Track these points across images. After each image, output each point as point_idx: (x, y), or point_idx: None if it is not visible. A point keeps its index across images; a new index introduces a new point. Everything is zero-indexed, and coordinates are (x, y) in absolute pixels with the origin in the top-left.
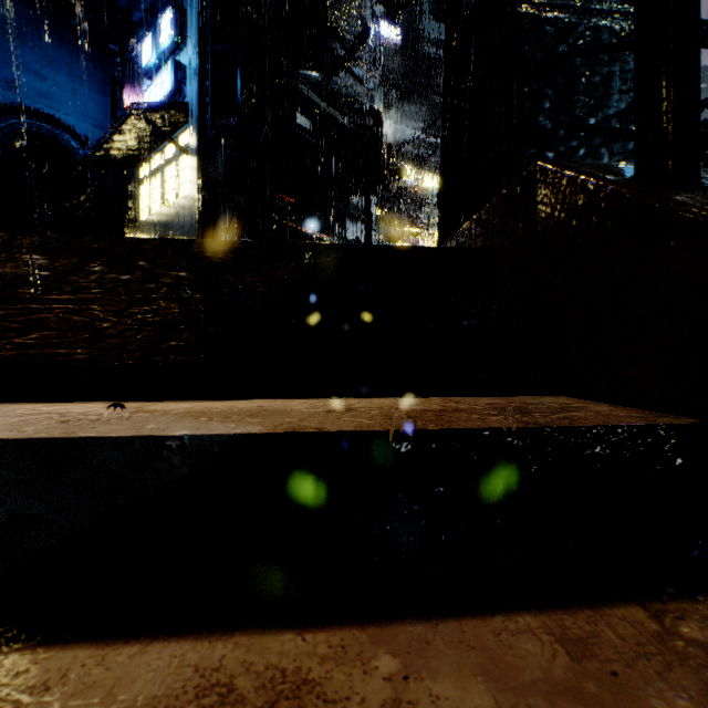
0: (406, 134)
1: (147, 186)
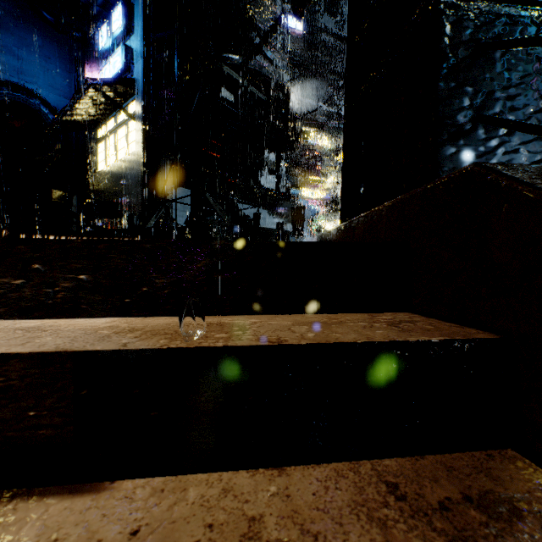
0: (308, 104)
1: (103, 144)
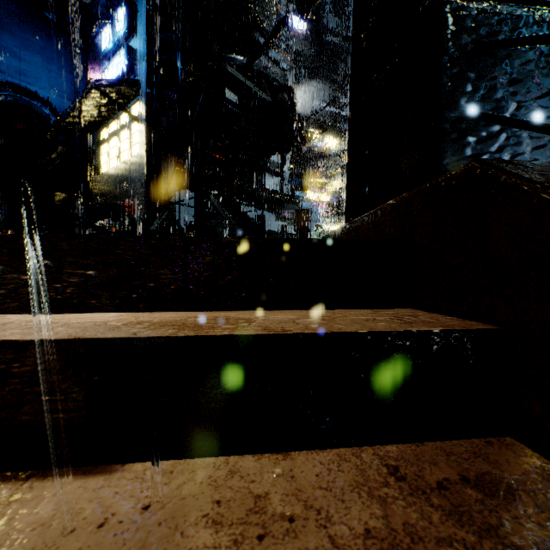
0: (313, 105)
1: (106, 146)
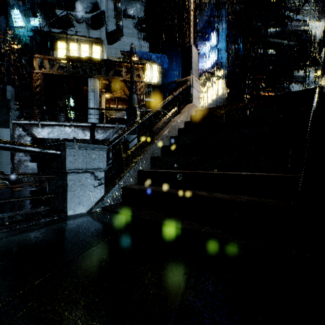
0: None
1: (206, 94)
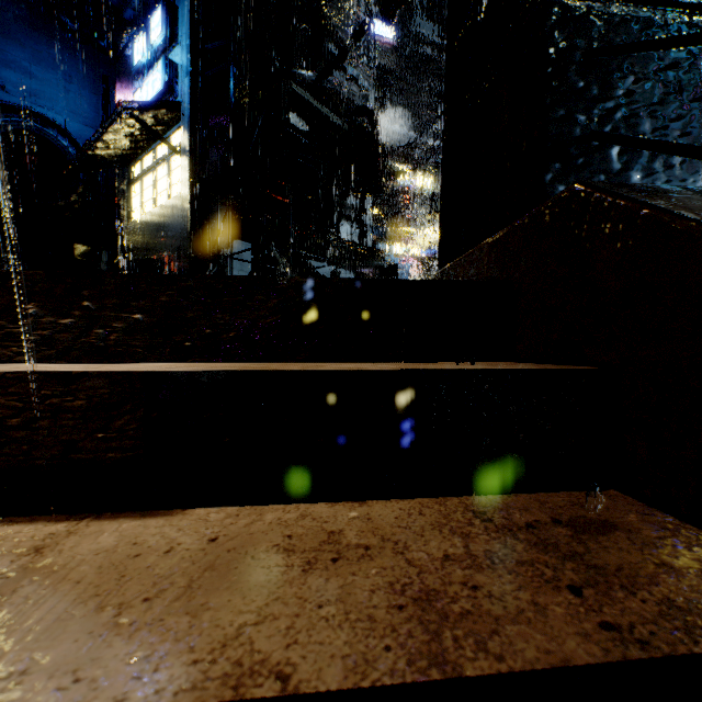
0: (401, 133)
1: (139, 186)
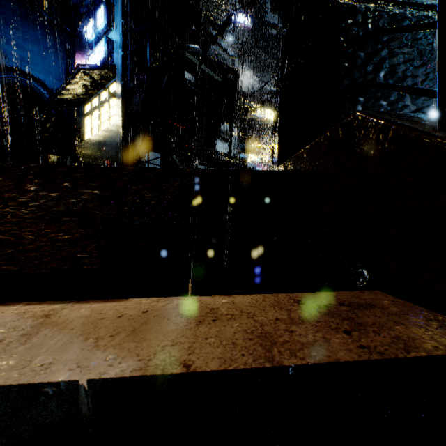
0: (255, 84)
1: (90, 118)
